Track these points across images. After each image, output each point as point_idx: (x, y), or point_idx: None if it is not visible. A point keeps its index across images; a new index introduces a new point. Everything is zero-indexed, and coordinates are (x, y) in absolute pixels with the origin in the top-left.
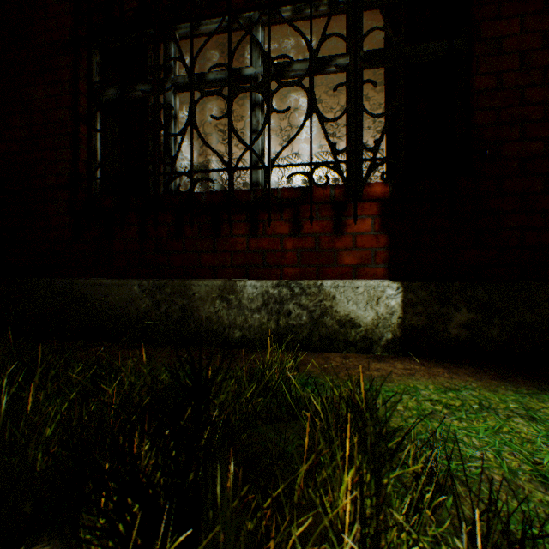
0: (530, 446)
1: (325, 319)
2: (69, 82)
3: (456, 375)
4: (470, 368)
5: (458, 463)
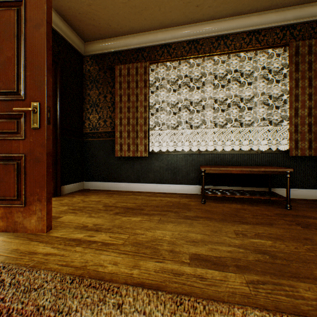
0: None
1: None
2: None
3: None
4: None
5: None
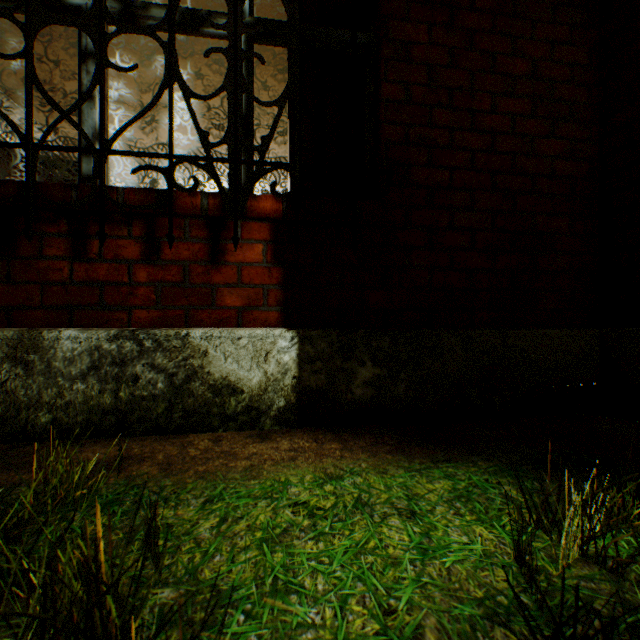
0: (393, 573)
1: (193, 385)
2: None
3: (350, 451)
4: (371, 438)
5: None
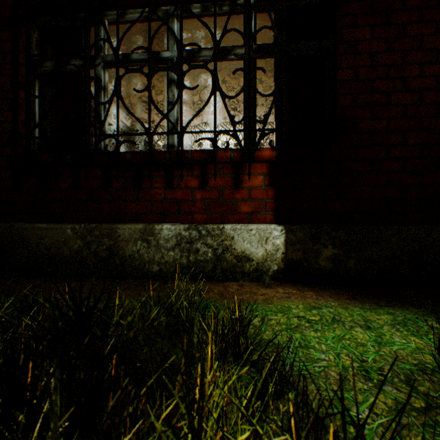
0: (362, 348)
1: (226, 255)
2: (9, 54)
3: (321, 296)
4: (333, 291)
5: (307, 364)
